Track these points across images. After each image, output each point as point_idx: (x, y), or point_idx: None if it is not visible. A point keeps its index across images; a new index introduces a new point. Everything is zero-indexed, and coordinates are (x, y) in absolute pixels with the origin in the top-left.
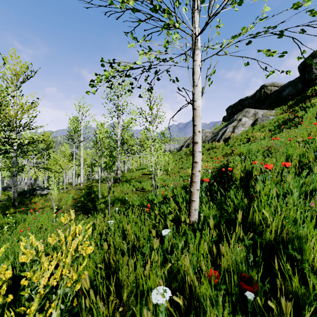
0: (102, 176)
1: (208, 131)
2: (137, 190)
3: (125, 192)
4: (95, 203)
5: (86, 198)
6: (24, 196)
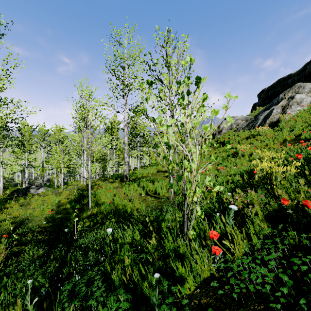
0: (114, 172)
1: (240, 118)
2: (148, 194)
3: (130, 197)
4: (82, 216)
5: (73, 205)
6: (16, 195)
